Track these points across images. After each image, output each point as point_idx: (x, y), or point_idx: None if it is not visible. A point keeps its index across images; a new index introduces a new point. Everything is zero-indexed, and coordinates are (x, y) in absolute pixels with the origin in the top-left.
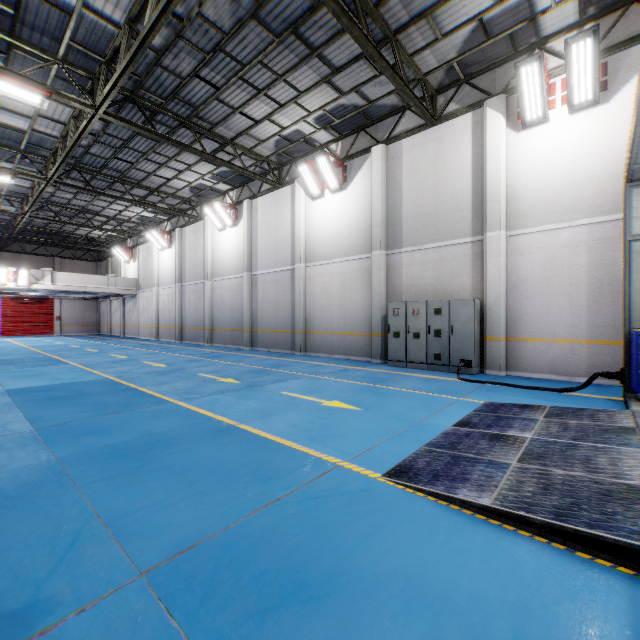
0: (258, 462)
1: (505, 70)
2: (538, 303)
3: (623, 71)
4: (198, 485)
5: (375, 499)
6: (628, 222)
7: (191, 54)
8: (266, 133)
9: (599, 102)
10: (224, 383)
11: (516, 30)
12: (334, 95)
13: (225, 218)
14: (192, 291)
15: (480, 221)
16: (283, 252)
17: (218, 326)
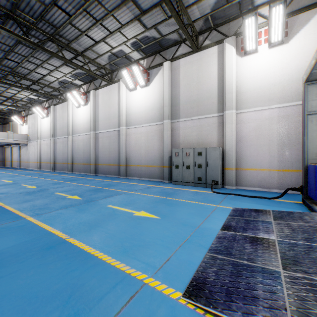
0: (72, 286)
1: (235, 23)
2: (252, 149)
3: (296, 26)
4: None
5: None
6: (306, 104)
7: None
8: (102, 50)
9: (284, 42)
10: (70, 199)
11: None
12: (142, 29)
13: (80, 100)
14: (60, 142)
15: (222, 105)
16: (113, 120)
17: (76, 162)
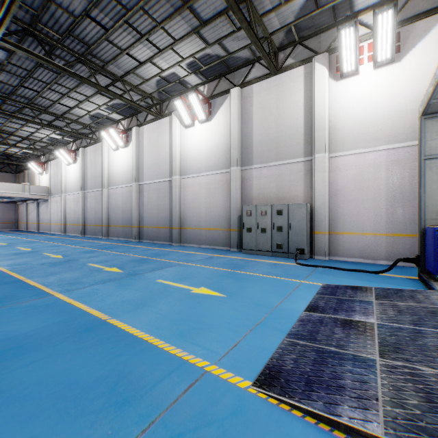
0: (119, 373)
1: (328, 35)
2: (351, 206)
3: (411, 39)
4: (32, 423)
5: (249, 428)
6: (423, 145)
7: None
8: (149, 73)
9: (394, 61)
10: (108, 272)
11: (337, 4)
12: (202, 45)
13: (118, 140)
14: (92, 196)
15: (310, 146)
16: (163, 167)
17: (113, 223)
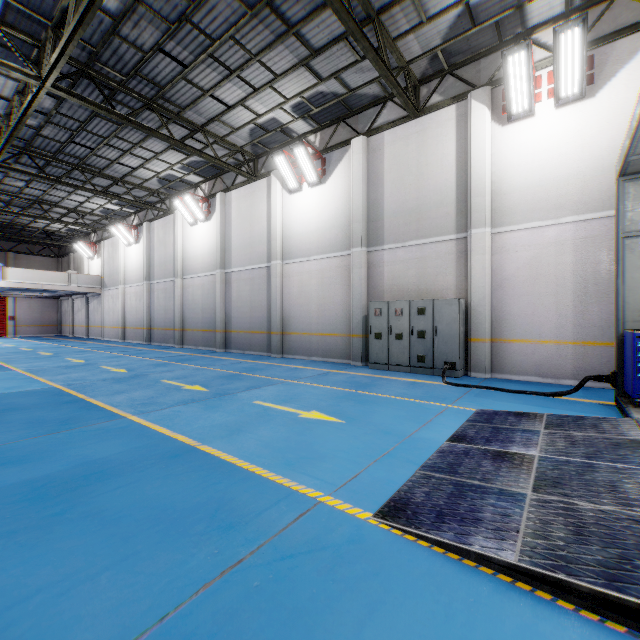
0: (218, 500)
1: (490, 61)
2: (524, 303)
3: (609, 65)
4: (133, 542)
5: (367, 554)
6: (621, 218)
7: (153, 24)
8: (240, 120)
9: (585, 96)
10: (190, 391)
11: (502, 18)
12: (313, 81)
13: (196, 212)
14: (161, 289)
15: (464, 218)
16: (259, 248)
17: (189, 327)
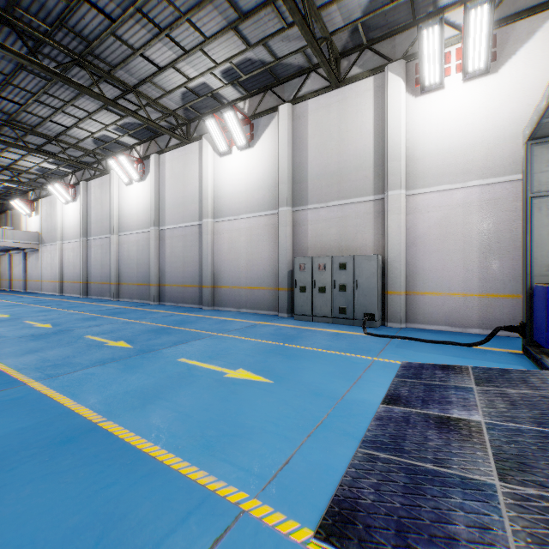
0: (104, 519)
1: (404, 38)
2: (435, 259)
3: (511, 44)
4: None
5: None
6: (530, 179)
7: None
8: (171, 83)
9: (489, 72)
10: (112, 348)
11: None
12: (241, 46)
13: (131, 172)
14: (98, 245)
15: (381, 180)
16: (191, 207)
17: (125, 281)
